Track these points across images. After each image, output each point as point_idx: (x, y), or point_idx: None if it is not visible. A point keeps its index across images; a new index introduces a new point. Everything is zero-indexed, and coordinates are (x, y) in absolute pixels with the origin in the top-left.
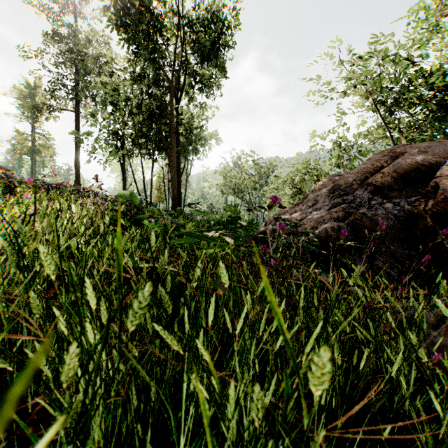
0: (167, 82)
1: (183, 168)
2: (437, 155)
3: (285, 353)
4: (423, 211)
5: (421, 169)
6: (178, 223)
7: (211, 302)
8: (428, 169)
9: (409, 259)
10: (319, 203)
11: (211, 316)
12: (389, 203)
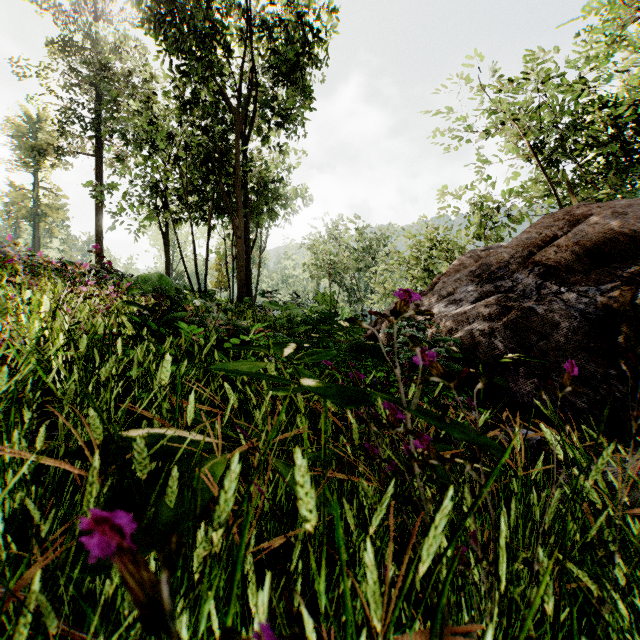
0: (231, 112)
1: (255, 239)
2: None
3: None
4: (631, 305)
5: (618, 239)
6: (237, 325)
7: (260, 608)
8: (630, 240)
9: (604, 381)
10: (458, 292)
11: None
12: (570, 292)
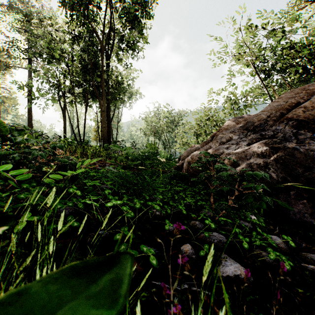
0: (99, 43)
1: (113, 113)
2: None
3: None
4: None
5: None
6: (64, 161)
7: None
8: None
9: None
10: (234, 139)
11: None
12: None
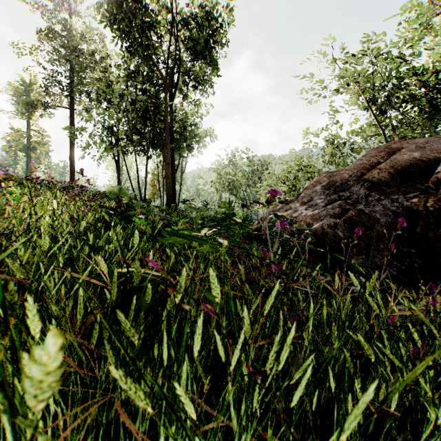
0: (162, 79)
1: (178, 165)
2: (435, 150)
3: (289, 377)
4: (424, 207)
5: (419, 164)
6: (169, 220)
7: (198, 325)
8: (427, 165)
9: (408, 257)
10: (314, 199)
11: (197, 344)
12: (387, 199)
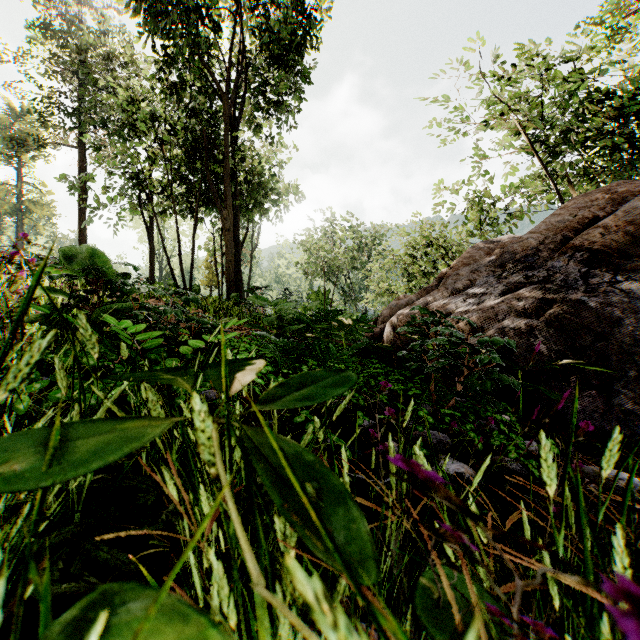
0: (219, 97)
1: (245, 234)
2: None
3: None
4: None
5: None
6: (202, 321)
7: None
8: None
9: None
10: (477, 284)
11: None
12: (630, 281)
